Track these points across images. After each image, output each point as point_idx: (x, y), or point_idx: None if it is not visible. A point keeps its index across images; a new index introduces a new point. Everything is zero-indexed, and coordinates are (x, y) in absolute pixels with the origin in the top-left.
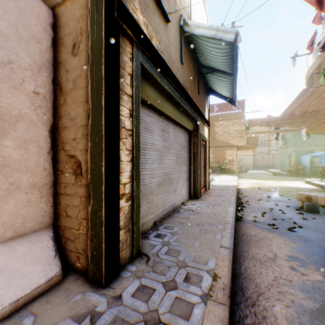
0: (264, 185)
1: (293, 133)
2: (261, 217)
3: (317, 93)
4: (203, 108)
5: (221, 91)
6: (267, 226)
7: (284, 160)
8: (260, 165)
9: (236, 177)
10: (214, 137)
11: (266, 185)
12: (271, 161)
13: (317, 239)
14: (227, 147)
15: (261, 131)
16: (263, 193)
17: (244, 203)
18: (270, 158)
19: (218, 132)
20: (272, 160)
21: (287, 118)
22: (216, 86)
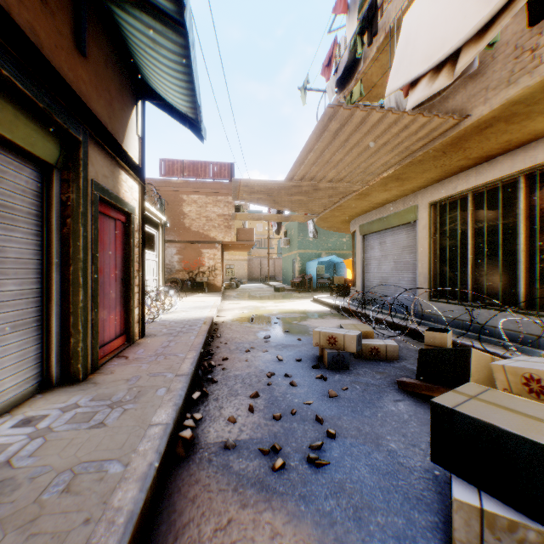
0: (262, 310)
1: (298, 229)
2: (248, 414)
3: (348, 129)
4: (113, 117)
5: (167, 89)
6: (260, 462)
7: (288, 268)
8: (259, 275)
9: (219, 298)
10: (181, 223)
11: (264, 310)
12: (273, 269)
13: (380, 487)
14: (205, 243)
15: (257, 215)
16: (258, 330)
17: (216, 366)
18: (272, 265)
19: (189, 214)
20: (274, 269)
21: (296, 188)
22: (151, 70)
